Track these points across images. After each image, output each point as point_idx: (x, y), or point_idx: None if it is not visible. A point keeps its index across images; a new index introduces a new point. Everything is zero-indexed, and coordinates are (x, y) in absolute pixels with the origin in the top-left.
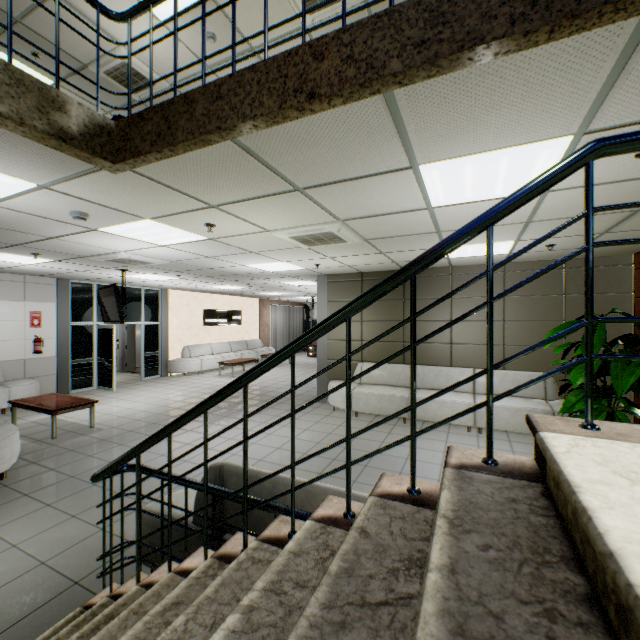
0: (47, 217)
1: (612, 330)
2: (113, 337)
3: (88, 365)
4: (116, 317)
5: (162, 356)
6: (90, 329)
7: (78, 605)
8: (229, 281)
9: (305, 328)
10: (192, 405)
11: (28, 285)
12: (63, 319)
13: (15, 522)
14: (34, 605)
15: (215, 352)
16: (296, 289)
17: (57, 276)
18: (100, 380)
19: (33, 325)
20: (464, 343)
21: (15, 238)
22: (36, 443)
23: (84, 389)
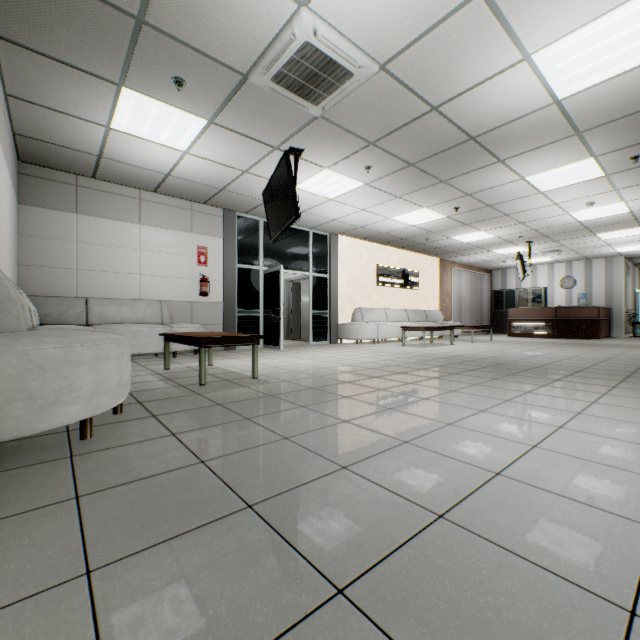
0: None
1: None
2: (280, 281)
3: (254, 318)
4: (286, 215)
5: (331, 318)
6: (256, 275)
7: None
8: (434, 186)
9: (494, 303)
10: (393, 367)
11: (194, 214)
12: (229, 259)
13: None
14: None
15: (390, 320)
16: (525, 212)
17: (222, 201)
18: (266, 337)
19: (199, 262)
20: None
21: None
22: (176, 388)
23: (250, 346)
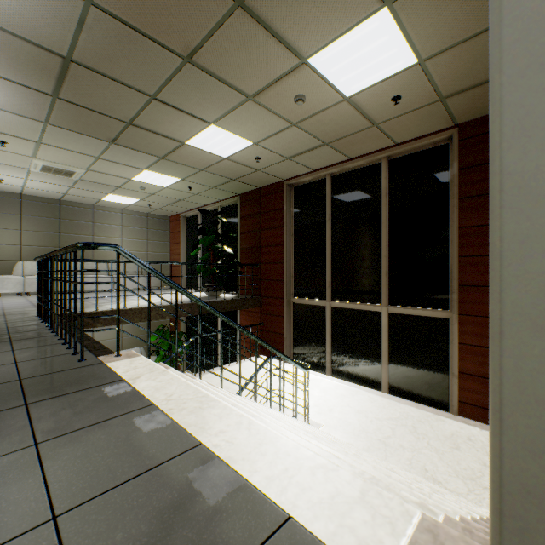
0: None
1: (164, 323)
2: None
3: None
4: None
5: None
6: None
7: None
8: None
9: None
10: None
11: None
12: None
13: None
14: None
15: None
16: None
17: None
18: None
19: None
20: (102, 340)
21: None
22: None
23: None
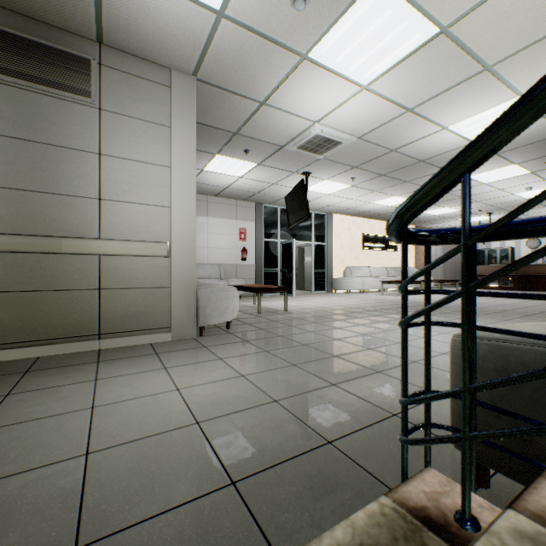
0: (265, 34)
1: None
2: (292, 250)
3: (274, 275)
4: (301, 214)
5: (327, 274)
6: (275, 245)
7: (349, 484)
8: (401, 184)
9: None
10: (369, 307)
11: (238, 208)
12: (258, 235)
13: (240, 357)
14: (278, 453)
15: (372, 275)
16: (477, 195)
17: (255, 199)
18: None
19: (240, 239)
20: None
21: (235, 116)
22: (246, 314)
23: (272, 294)
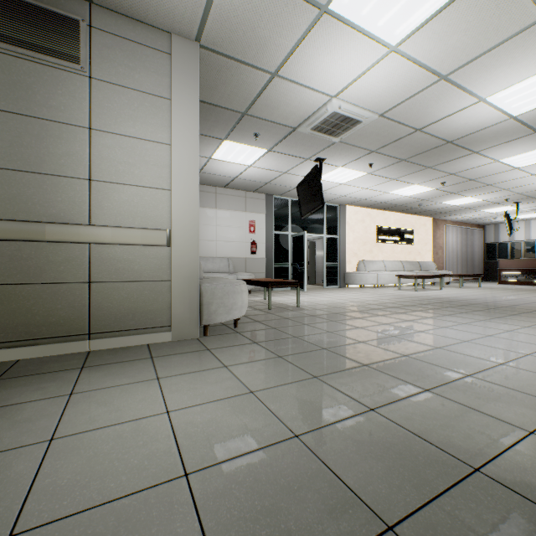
0: None
1: None
2: (304, 242)
3: (285, 269)
4: (315, 203)
5: (340, 268)
6: (286, 238)
7: None
8: (422, 171)
9: (486, 254)
10: (388, 303)
11: (247, 199)
12: (268, 228)
13: (248, 364)
14: None
15: (387, 269)
16: (506, 182)
17: (265, 190)
18: None
19: (250, 231)
20: None
21: (243, 92)
22: (256, 310)
23: (282, 288)
